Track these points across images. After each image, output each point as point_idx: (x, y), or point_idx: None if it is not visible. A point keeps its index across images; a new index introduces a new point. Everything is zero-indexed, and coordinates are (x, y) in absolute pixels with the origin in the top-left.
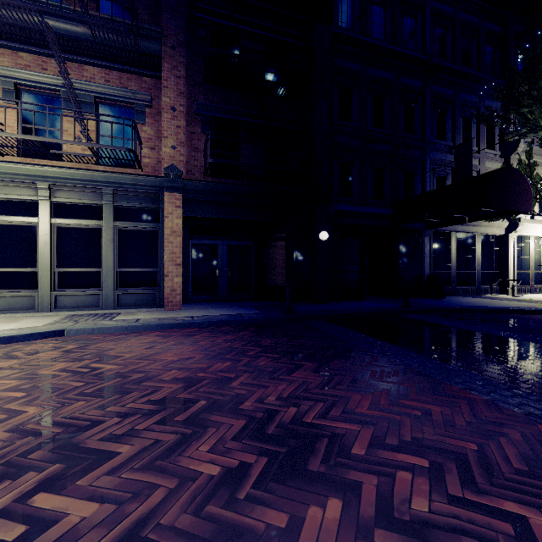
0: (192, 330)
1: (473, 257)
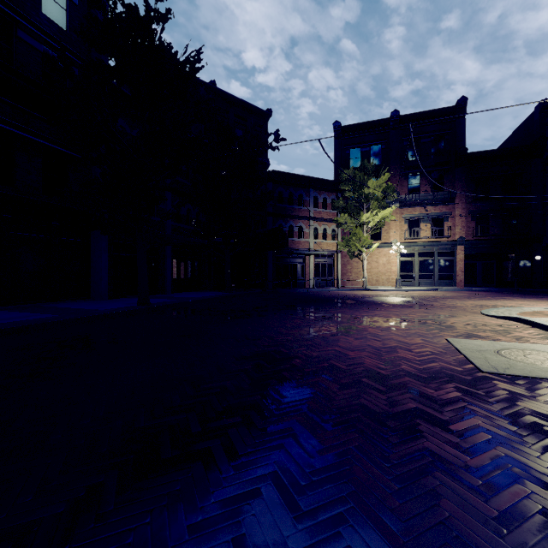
0: (477, 291)
1: None
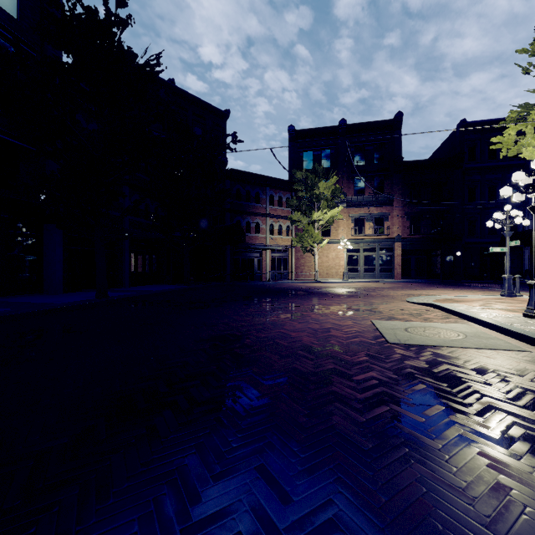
0: (411, 283)
1: None
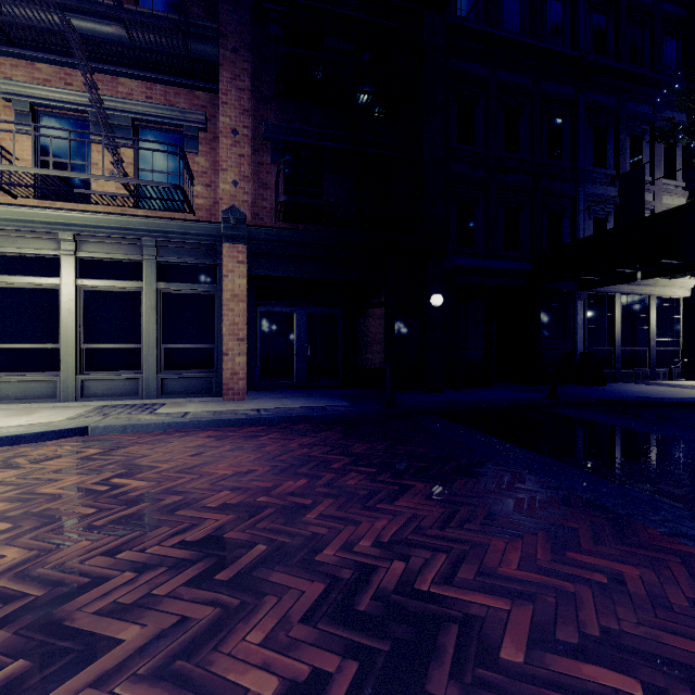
0: (257, 429)
1: (645, 329)
